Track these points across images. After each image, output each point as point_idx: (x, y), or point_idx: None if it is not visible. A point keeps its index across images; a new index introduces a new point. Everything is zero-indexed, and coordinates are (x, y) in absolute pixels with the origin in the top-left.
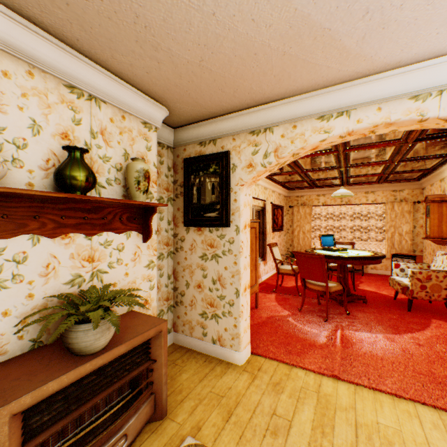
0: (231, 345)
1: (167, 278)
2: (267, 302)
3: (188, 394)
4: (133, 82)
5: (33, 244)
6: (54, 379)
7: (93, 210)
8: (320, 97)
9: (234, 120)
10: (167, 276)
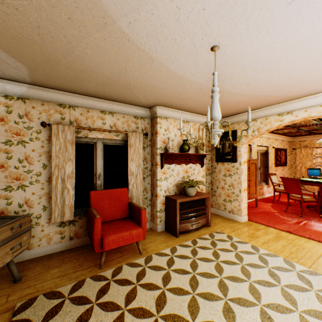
0: (237, 213)
1: (208, 184)
2: (264, 206)
3: (218, 224)
4: (198, 113)
5: (175, 166)
6: (185, 198)
7: (187, 157)
8: (277, 107)
9: (238, 117)
10: (208, 183)
